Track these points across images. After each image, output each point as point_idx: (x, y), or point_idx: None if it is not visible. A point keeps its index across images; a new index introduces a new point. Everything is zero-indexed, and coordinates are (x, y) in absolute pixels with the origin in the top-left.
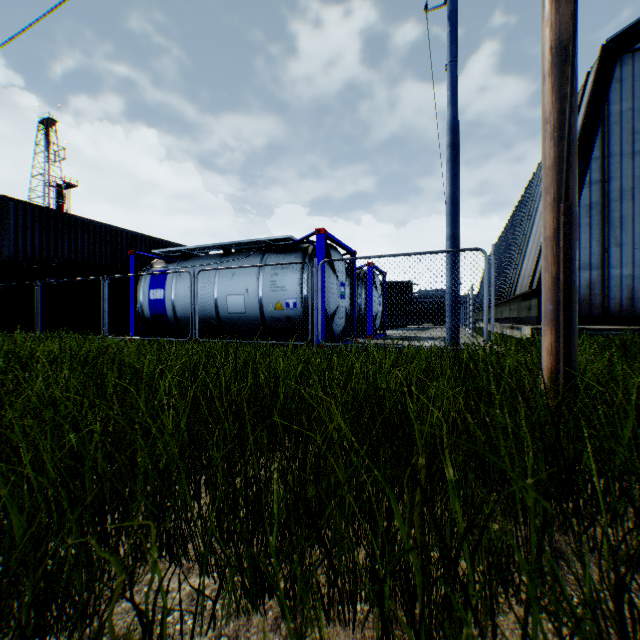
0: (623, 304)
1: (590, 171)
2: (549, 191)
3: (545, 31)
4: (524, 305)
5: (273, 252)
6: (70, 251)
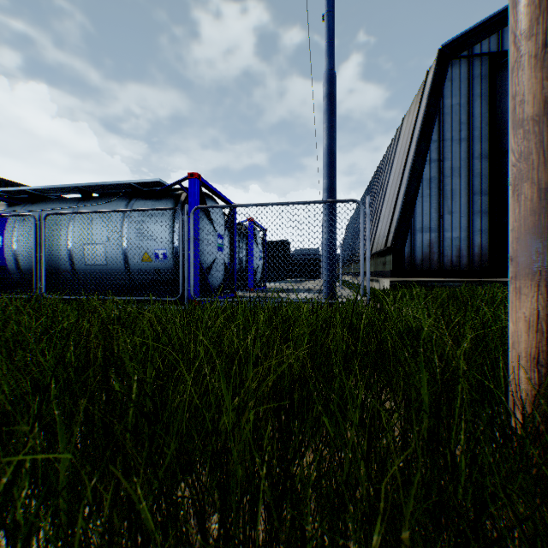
0: (453, 261)
1: (430, 151)
2: (534, 32)
3: None
4: (380, 261)
5: (141, 197)
6: None
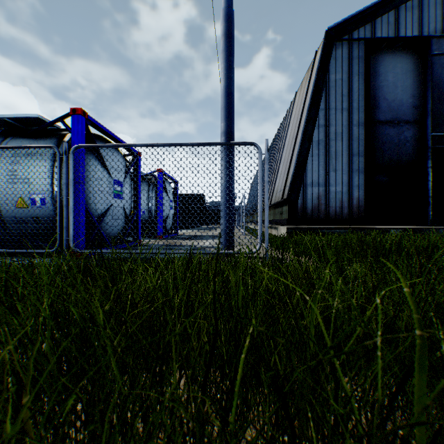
0: (337, 211)
1: (319, 118)
2: None
3: None
4: (278, 211)
5: (19, 136)
6: None
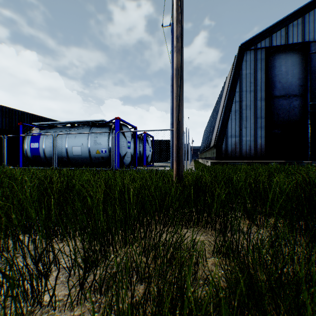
0: (247, 152)
1: (235, 97)
2: (175, 116)
3: (174, 62)
4: (212, 152)
5: (95, 126)
6: None
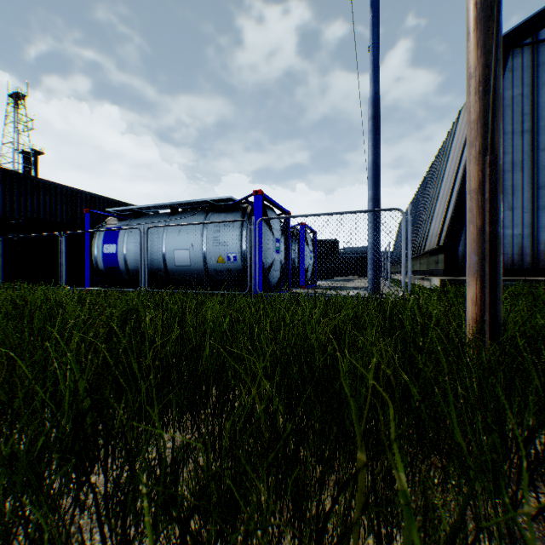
0: (514, 259)
1: None
2: (474, 144)
3: None
4: (432, 259)
5: (216, 211)
6: (33, 210)
